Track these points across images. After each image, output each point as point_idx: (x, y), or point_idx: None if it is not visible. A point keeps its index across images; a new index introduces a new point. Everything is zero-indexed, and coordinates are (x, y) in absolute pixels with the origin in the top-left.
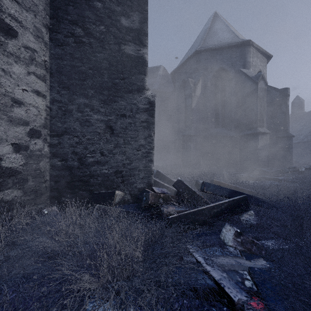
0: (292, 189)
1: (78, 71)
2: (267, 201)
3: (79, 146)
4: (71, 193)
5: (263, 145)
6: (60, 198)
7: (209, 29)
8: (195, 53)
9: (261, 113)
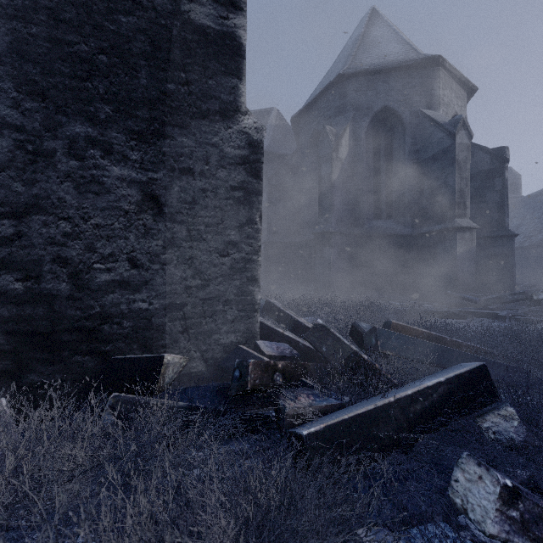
0: None
1: (70, 54)
2: (515, 370)
3: (74, 243)
4: (52, 362)
5: (466, 251)
6: (19, 374)
7: (362, 38)
8: (338, 80)
9: (461, 192)
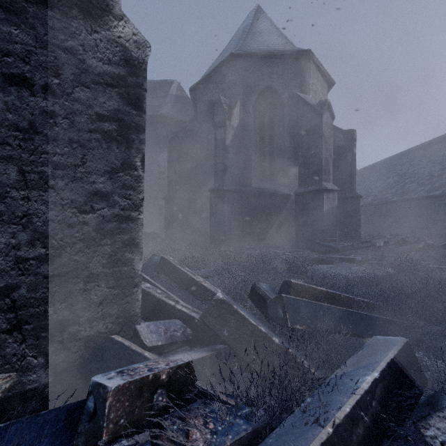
0: (420, 289)
1: None
2: (406, 326)
3: None
4: None
5: (330, 208)
6: None
7: (250, 27)
8: (230, 58)
9: (326, 161)
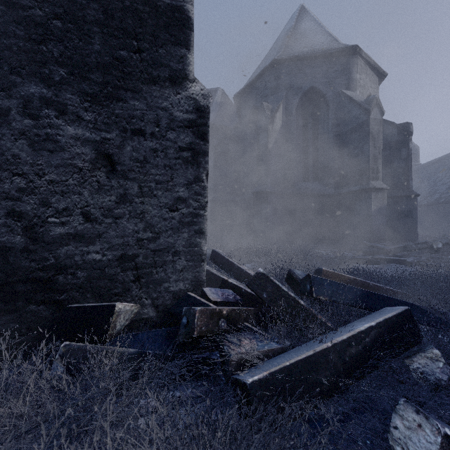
0: None
1: (25, 18)
2: (429, 311)
3: (29, 198)
4: (6, 312)
5: (378, 208)
6: None
7: (293, 30)
8: (273, 64)
9: (374, 159)
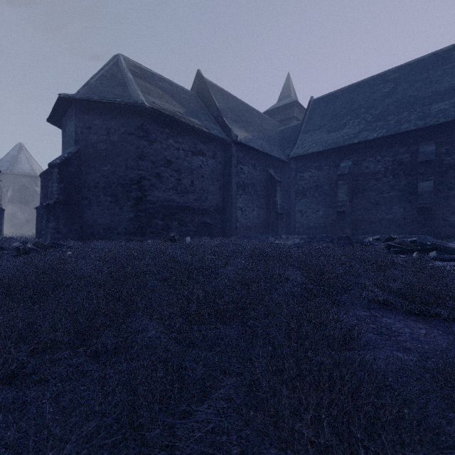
0: None
1: None
2: None
3: None
4: None
5: None
6: None
7: (16, 158)
8: (7, 173)
9: None
